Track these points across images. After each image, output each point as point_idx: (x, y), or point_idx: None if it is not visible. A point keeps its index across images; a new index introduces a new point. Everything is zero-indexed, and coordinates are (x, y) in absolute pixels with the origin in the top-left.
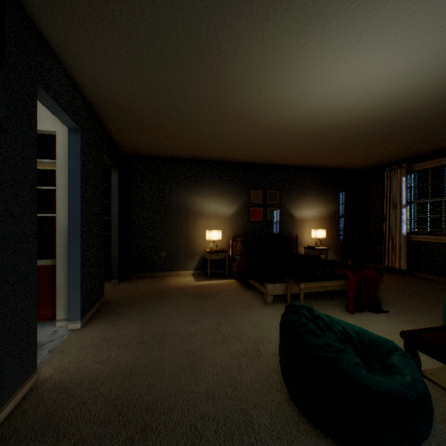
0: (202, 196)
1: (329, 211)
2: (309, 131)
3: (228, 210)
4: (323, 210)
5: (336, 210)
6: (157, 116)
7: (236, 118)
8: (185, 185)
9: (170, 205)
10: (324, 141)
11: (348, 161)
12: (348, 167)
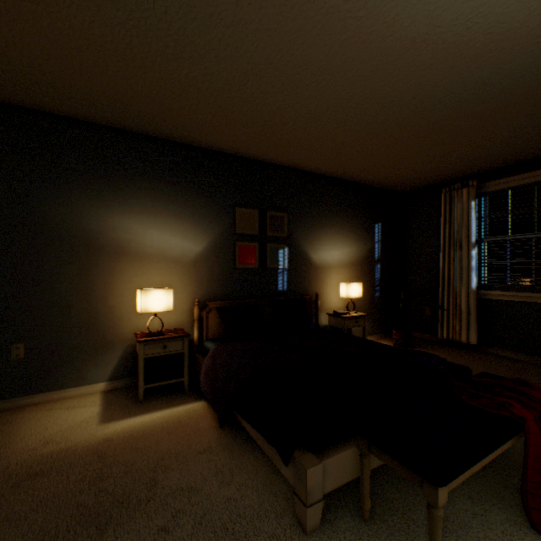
0: (130, 213)
1: (362, 253)
2: (388, 49)
3: (190, 245)
4: (354, 250)
5: (371, 251)
6: None
7: None
8: (83, 182)
9: (39, 228)
10: (395, 103)
11: (398, 169)
12: (389, 184)
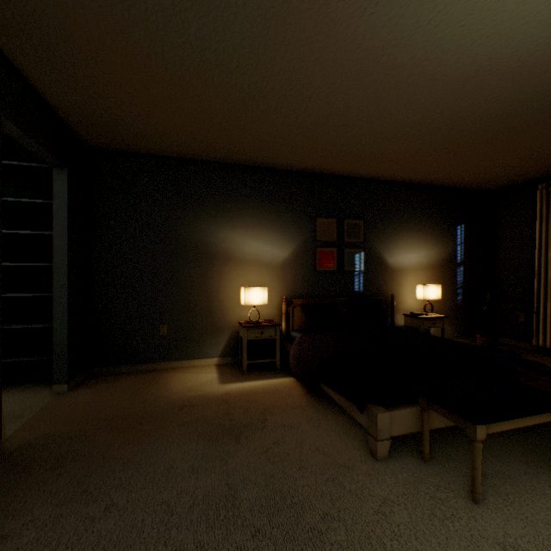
0: (234, 228)
1: (442, 255)
2: (453, 81)
3: (279, 251)
4: (432, 253)
5: (452, 253)
6: (114, 6)
7: (307, 25)
8: (203, 206)
9: (176, 242)
10: (467, 117)
11: (481, 170)
12: (472, 184)
